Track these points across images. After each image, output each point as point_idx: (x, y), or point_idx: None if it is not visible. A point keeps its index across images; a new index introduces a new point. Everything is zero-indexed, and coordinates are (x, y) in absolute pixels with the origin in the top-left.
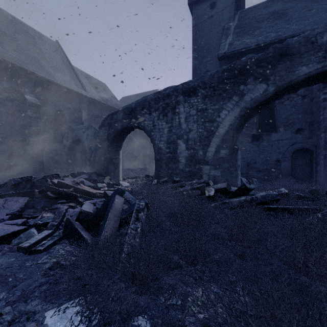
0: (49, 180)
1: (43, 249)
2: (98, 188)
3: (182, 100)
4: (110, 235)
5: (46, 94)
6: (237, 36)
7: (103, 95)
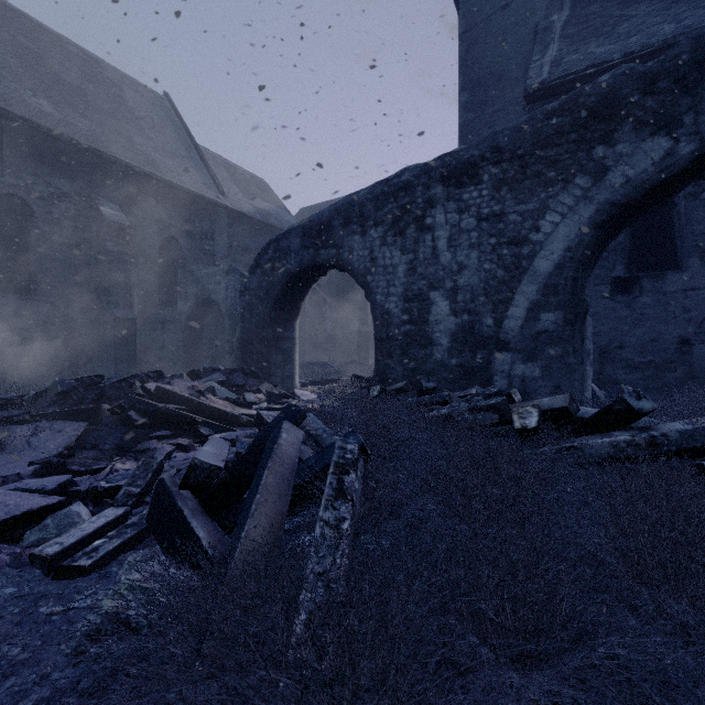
0: (139, 383)
1: (91, 564)
2: (247, 403)
3: (442, 196)
4: (264, 537)
5: (142, 204)
6: (571, 42)
7: (260, 205)
